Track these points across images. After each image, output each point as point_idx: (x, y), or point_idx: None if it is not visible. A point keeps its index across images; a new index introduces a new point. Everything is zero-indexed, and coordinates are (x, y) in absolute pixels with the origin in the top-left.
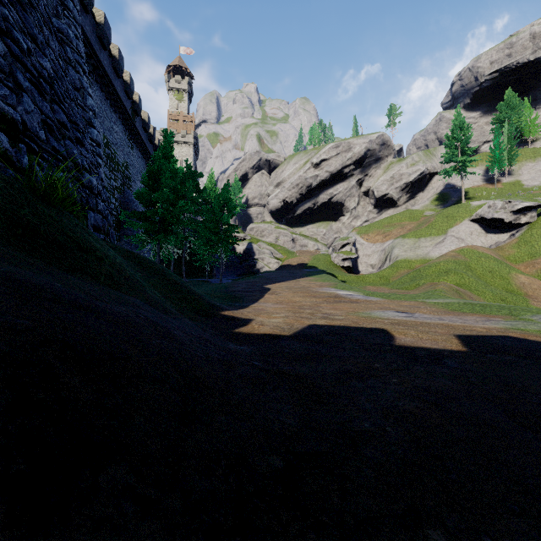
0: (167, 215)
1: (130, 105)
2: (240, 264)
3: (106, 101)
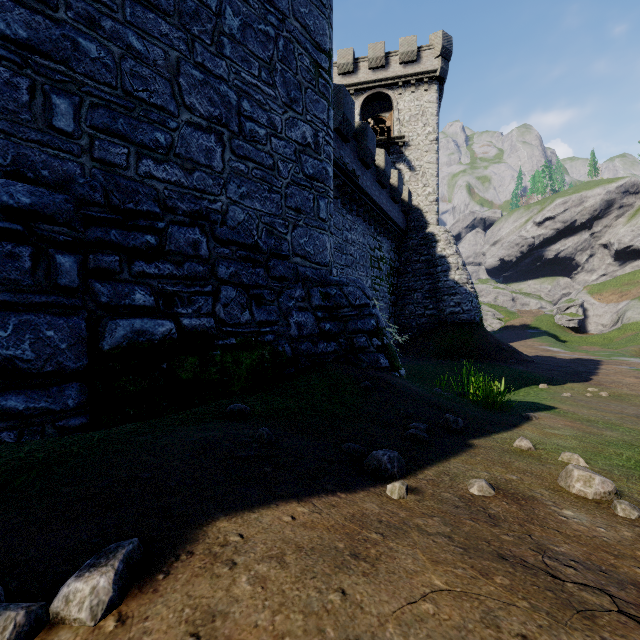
0: None
1: None
2: None
3: None
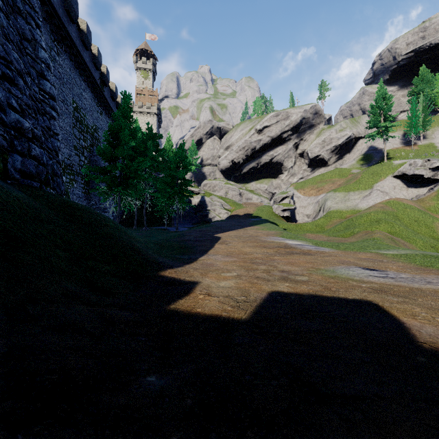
0: (127, 170)
1: (99, 75)
2: (195, 214)
3: (76, 70)
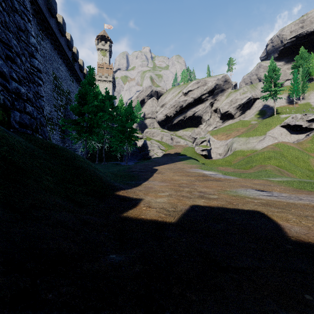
0: (91, 121)
1: (71, 54)
2: (139, 153)
3: (55, 51)
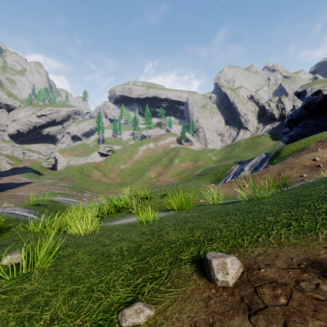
0: None
1: None
2: None
3: None
